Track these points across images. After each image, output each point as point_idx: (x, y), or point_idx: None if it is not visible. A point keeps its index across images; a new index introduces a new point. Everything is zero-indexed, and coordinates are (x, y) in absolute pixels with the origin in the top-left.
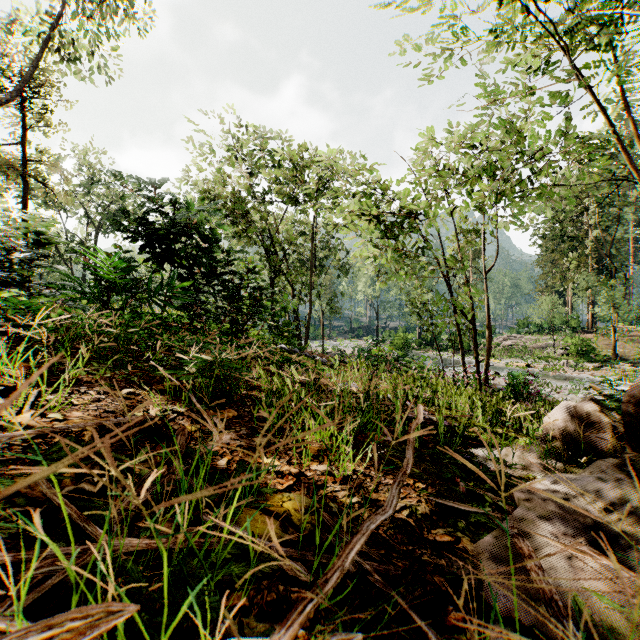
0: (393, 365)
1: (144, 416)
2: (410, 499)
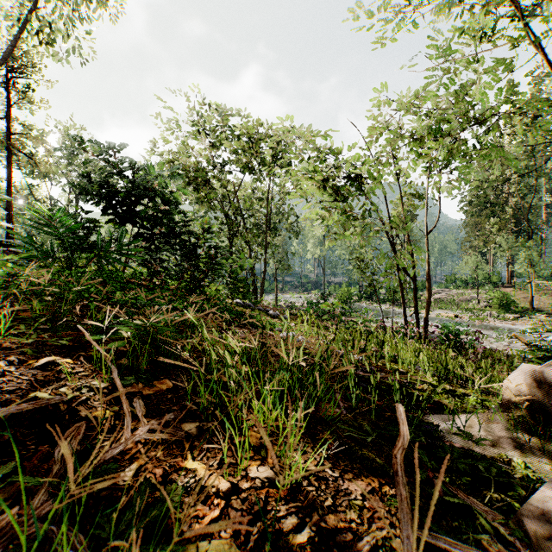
0: (340, 319)
1: (42, 401)
2: (379, 522)
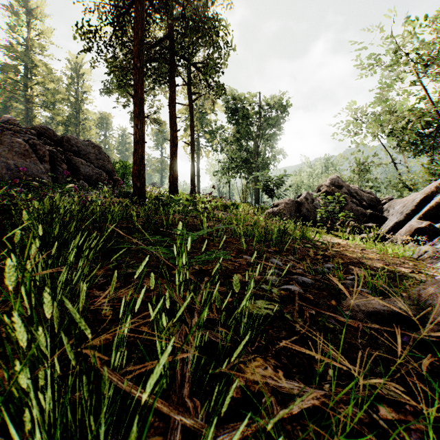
0: None
1: None
2: None
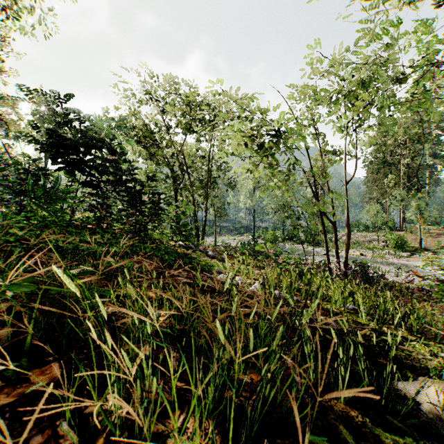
0: (274, 260)
1: None
2: None
